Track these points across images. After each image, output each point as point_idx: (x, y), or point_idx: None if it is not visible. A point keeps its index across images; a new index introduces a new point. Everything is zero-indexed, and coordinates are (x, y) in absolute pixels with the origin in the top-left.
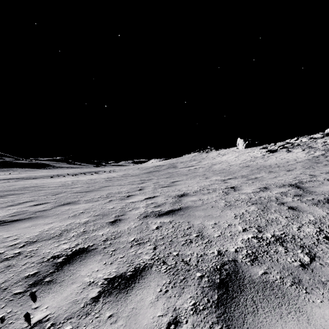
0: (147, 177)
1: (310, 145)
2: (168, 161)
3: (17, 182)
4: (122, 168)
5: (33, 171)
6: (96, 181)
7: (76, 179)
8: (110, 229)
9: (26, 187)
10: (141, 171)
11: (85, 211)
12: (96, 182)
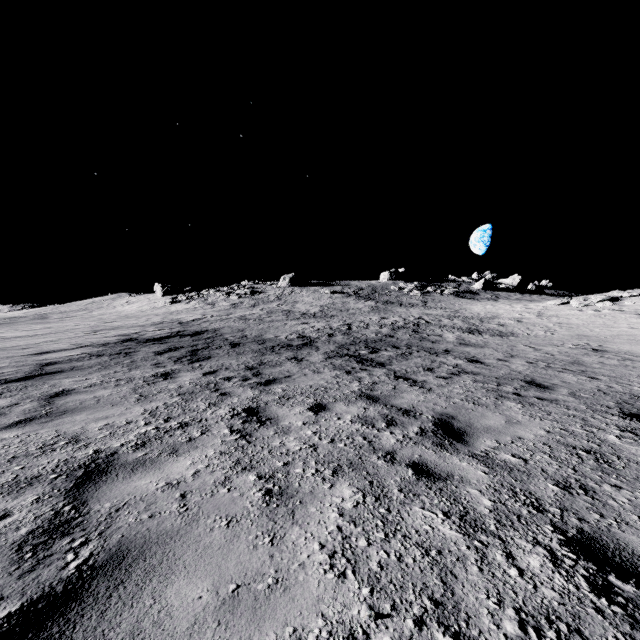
0: None
1: (209, 298)
2: (35, 311)
3: None
4: None
5: None
6: None
7: None
8: None
9: None
10: None
11: None
12: None
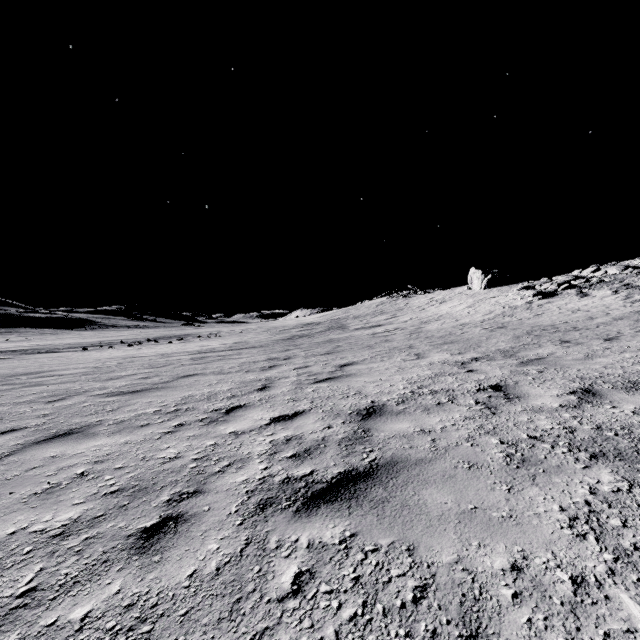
0: (284, 350)
1: (628, 282)
2: (328, 315)
3: (6, 361)
4: (236, 328)
5: (58, 334)
6: (172, 360)
7: (132, 355)
8: (126, 582)
9: (11, 376)
10: (272, 336)
11: (91, 470)
12: (169, 364)
